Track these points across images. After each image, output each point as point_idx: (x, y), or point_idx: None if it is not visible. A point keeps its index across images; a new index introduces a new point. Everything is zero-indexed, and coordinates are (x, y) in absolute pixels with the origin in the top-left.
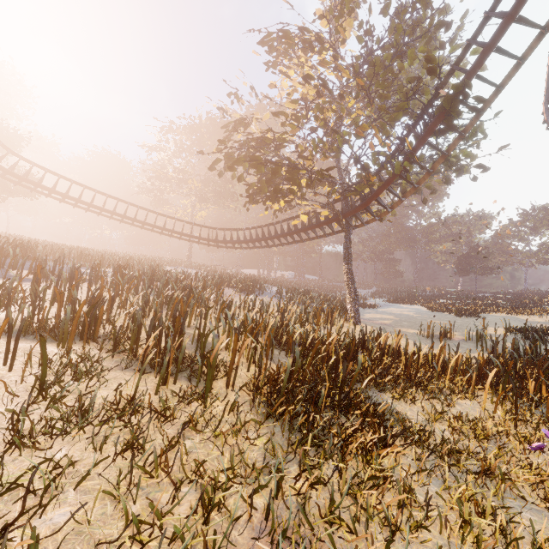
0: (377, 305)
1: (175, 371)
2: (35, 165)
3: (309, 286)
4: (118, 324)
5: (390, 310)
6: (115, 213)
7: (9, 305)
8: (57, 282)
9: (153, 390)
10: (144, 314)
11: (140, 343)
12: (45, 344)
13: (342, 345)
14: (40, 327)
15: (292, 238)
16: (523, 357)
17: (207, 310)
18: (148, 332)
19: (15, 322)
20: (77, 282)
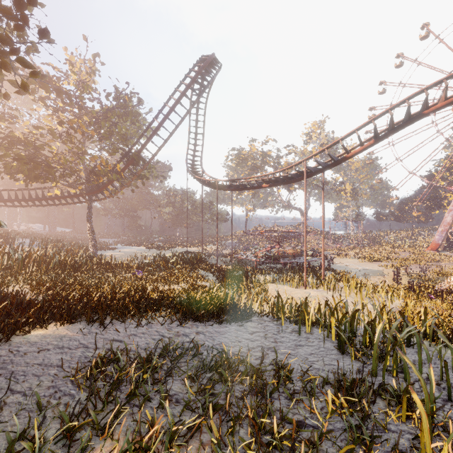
0: (116, 248)
1: None
2: None
3: (61, 238)
4: None
5: (124, 250)
6: None
7: None
8: None
9: None
10: None
11: None
12: None
13: (79, 260)
14: None
15: (47, 202)
16: (162, 260)
17: None
18: None
19: None
20: None
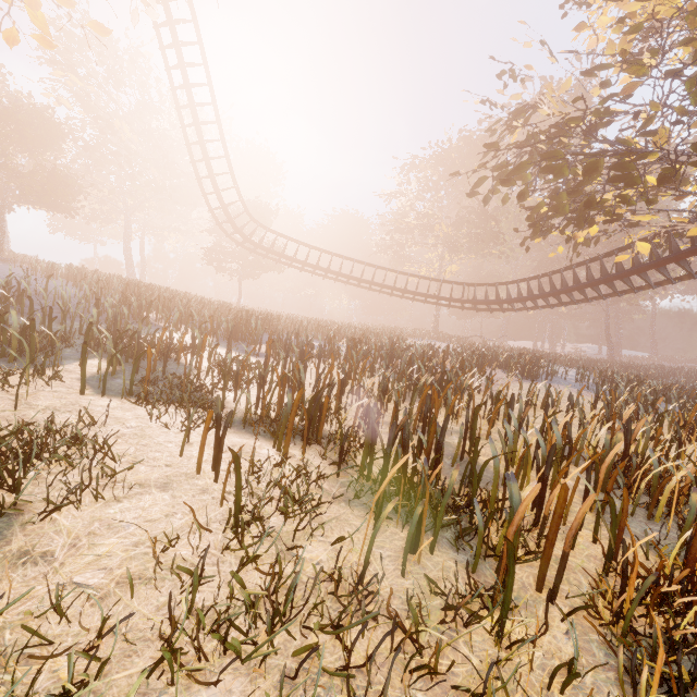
0: None
1: (429, 521)
2: (279, 234)
3: (633, 369)
4: (349, 418)
5: None
6: (351, 277)
7: (237, 386)
8: (285, 359)
9: (393, 561)
10: (381, 406)
11: (375, 453)
12: (238, 460)
13: None
14: (261, 417)
15: (611, 288)
16: None
17: (476, 410)
18: (386, 449)
19: (236, 410)
20: (305, 359)
